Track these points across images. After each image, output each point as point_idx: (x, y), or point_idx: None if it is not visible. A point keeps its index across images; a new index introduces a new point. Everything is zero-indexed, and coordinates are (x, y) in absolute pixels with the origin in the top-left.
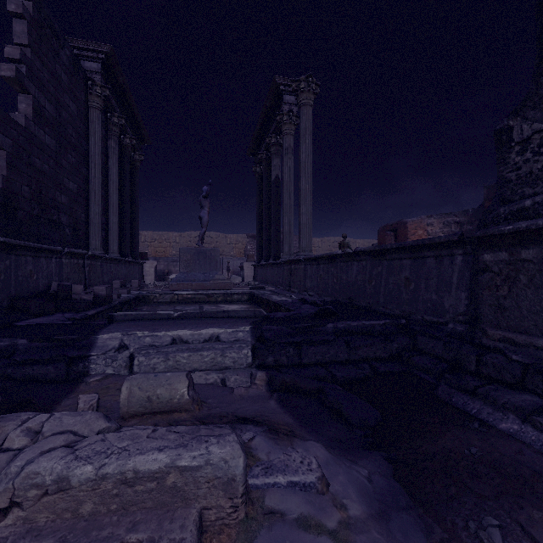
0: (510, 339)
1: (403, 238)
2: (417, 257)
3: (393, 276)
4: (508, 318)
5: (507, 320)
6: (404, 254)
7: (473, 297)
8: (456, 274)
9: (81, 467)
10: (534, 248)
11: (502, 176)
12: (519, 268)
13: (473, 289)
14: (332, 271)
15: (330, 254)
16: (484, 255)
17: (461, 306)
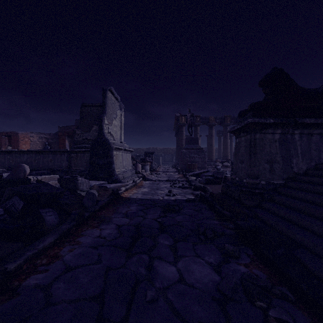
0: (77, 169)
1: (16, 141)
2: (54, 154)
3: (45, 159)
4: (76, 165)
5: (76, 166)
6: (50, 153)
7: (70, 162)
8: (65, 158)
9: (46, 176)
10: (80, 153)
11: (74, 139)
12: (78, 157)
13: (70, 161)
14: (8, 157)
15: (9, 150)
16: (72, 154)
17: (67, 165)
